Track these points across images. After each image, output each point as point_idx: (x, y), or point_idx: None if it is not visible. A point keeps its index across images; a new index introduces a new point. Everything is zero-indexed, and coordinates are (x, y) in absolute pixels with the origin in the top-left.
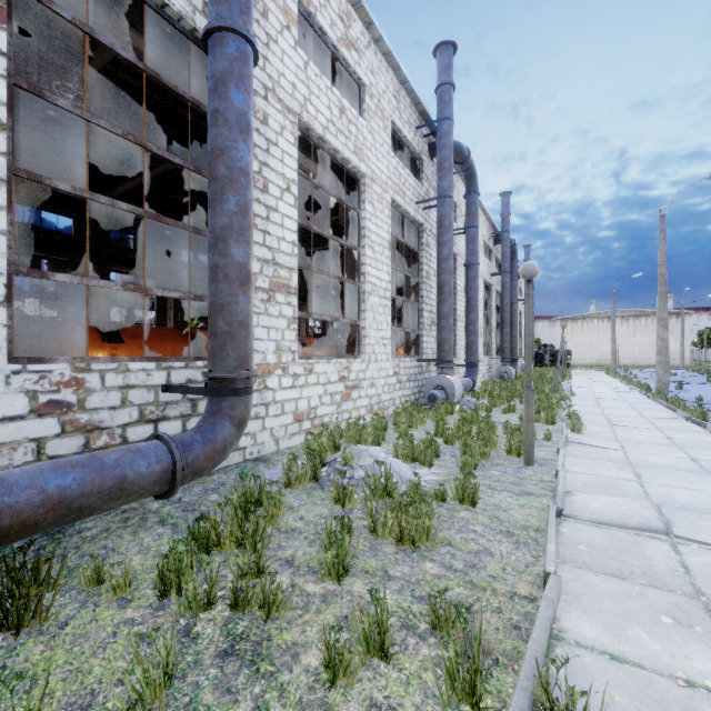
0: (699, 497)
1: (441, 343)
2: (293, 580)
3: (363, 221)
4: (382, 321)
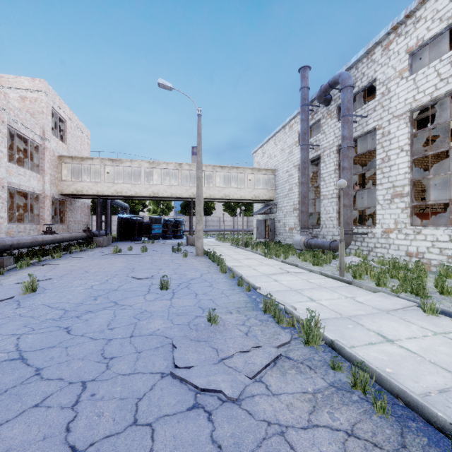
0: (284, 278)
1: None
2: None
3: None
4: None
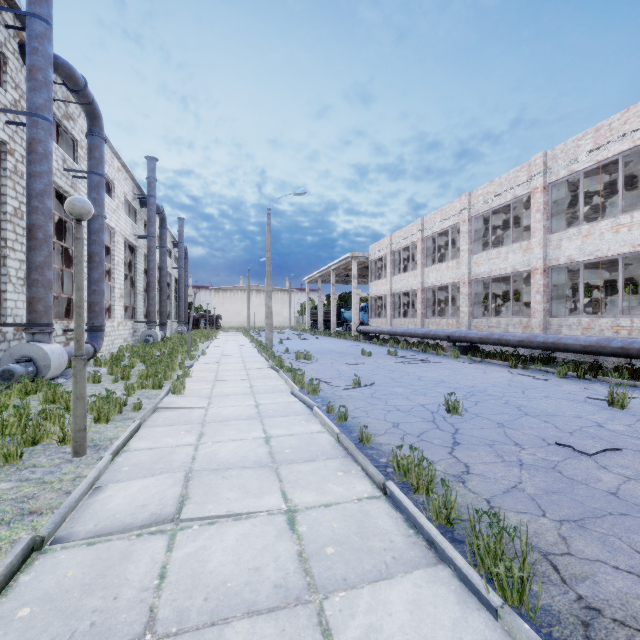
0: (239, 448)
1: (32, 302)
2: None
3: None
4: None
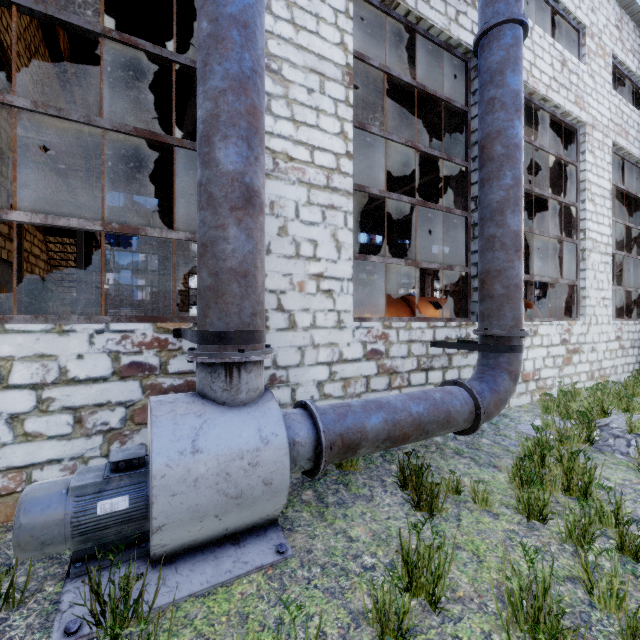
0: None
1: None
2: None
3: (582, 174)
4: (603, 280)
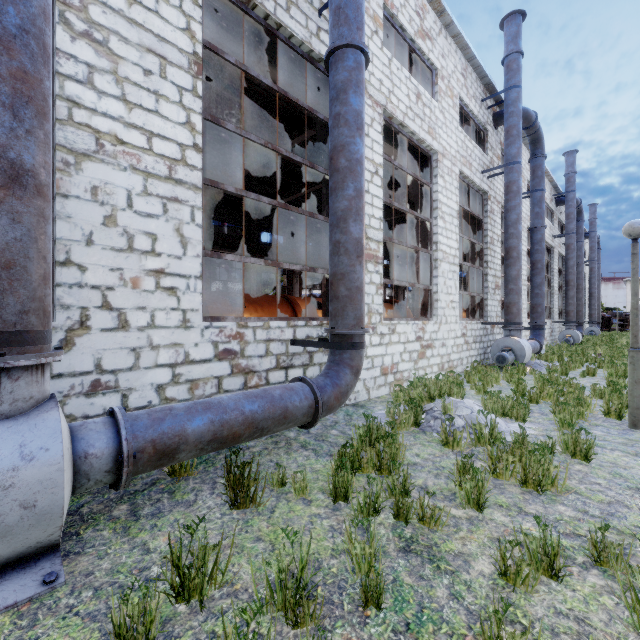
0: None
1: (508, 306)
2: (435, 503)
3: (435, 194)
4: (451, 286)
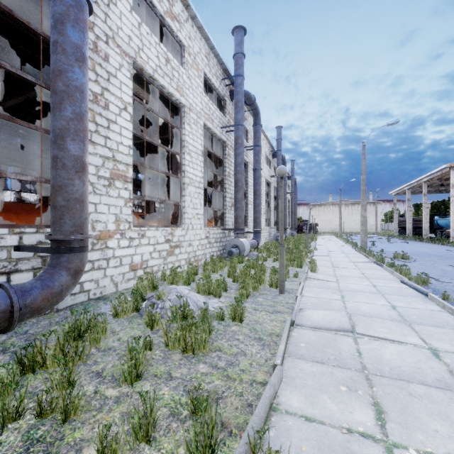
0: (373, 308)
1: (236, 218)
2: (97, 387)
3: (183, 136)
4: (197, 203)
